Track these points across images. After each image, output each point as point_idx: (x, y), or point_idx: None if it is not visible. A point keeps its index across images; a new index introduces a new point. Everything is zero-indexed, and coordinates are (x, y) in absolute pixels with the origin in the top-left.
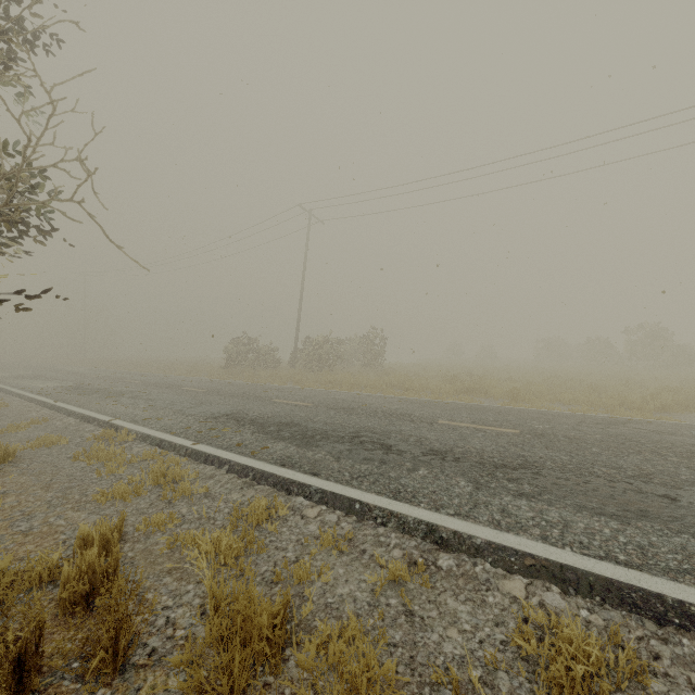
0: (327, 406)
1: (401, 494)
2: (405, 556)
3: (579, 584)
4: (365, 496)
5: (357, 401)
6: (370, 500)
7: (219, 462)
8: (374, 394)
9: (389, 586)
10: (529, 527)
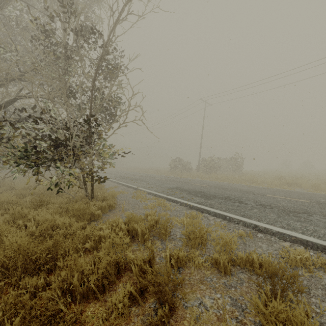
0: (214, 187)
1: (245, 216)
2: (245, 231)
3: (312, 246)
4: (231, 215)
5: (228, 185)
6: (233, 216)
7: (177, 201)
8: (236, 184)
9: (238, 237)
10: (297, 229)
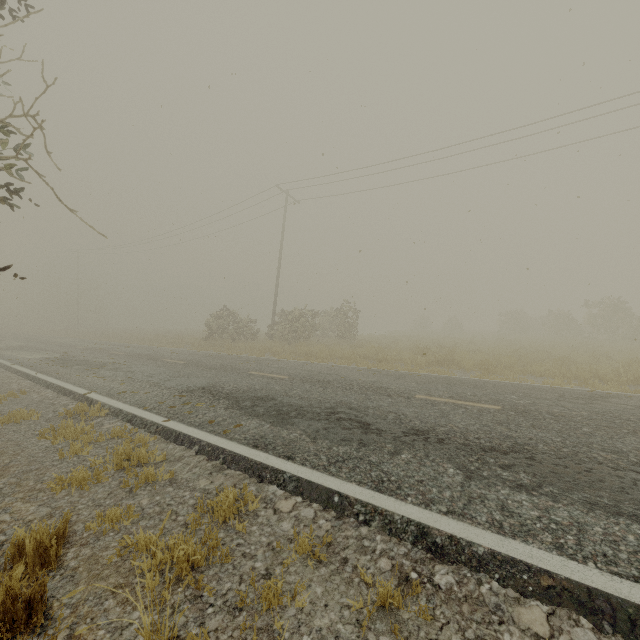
0: (303, 379)
1: (384, 484)
2: (395, 570)
3: (615, 618)
4: (344, 487)
5: (333, 373)
6: (351, 491)
7: (190, 441)
8: (348, 366)
9: (378, 616)
10: (537, 531)
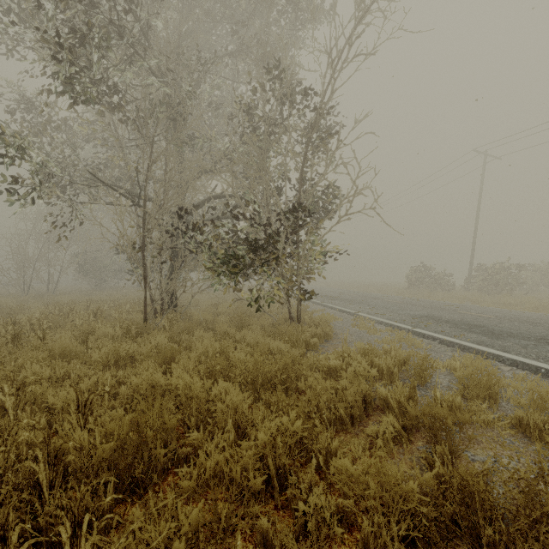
0: (510, 319)
1: None
2: None
3: None
4: None
5: (543, 318)
6: None
7: (432, 338)
8: None
9: None
10: None
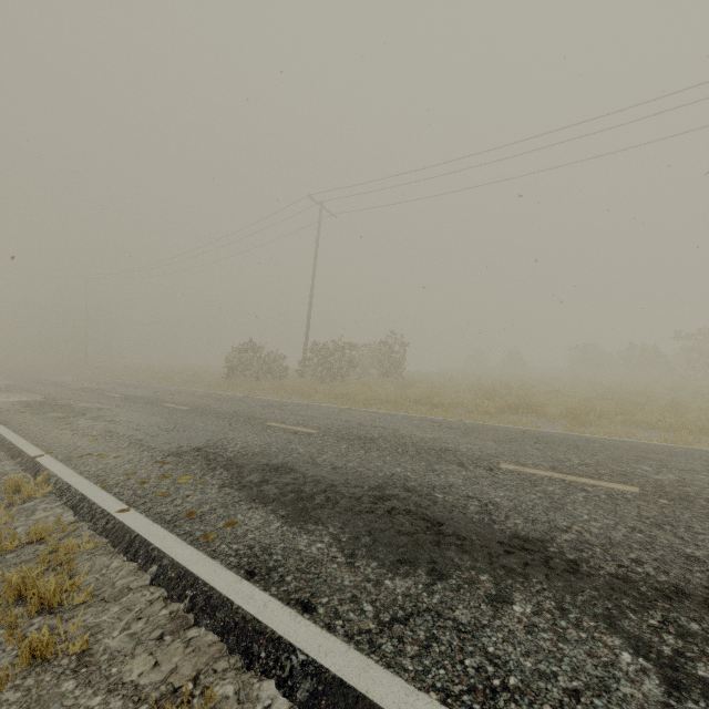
0: (337, 435)
1: (498, 703)
2: None
3: None
4: (414, 708)
5: (377, 425)
6: None
7: (146, 555)
8: (396, 414)
9: None
10: None
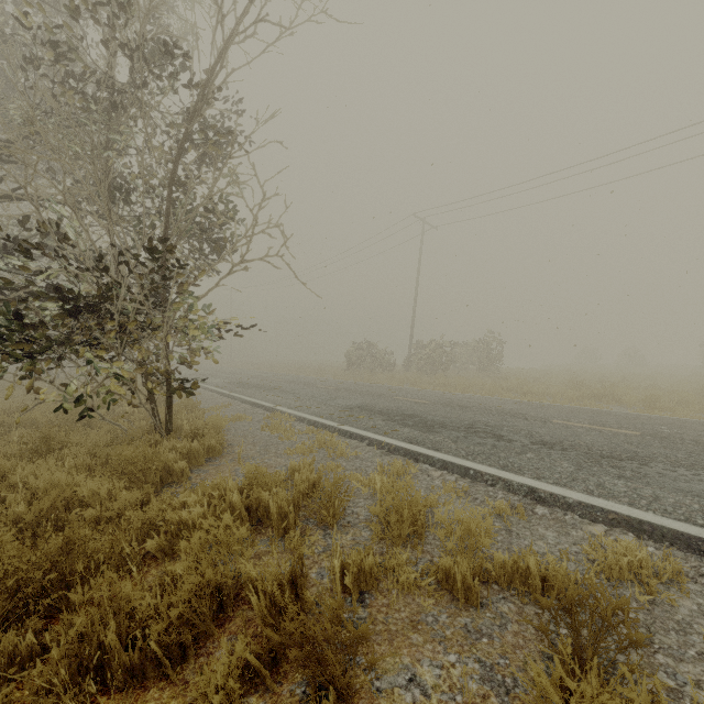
0: (443, 404)
1: (508, 467)
2: (508, 503)
3: (653, 533)
4: (478, 466)
5: (472, 401)
6: (482, 468)
7: (361, 438)
8: (489, 397)
9: (495, 517)
10: (619, 496)
